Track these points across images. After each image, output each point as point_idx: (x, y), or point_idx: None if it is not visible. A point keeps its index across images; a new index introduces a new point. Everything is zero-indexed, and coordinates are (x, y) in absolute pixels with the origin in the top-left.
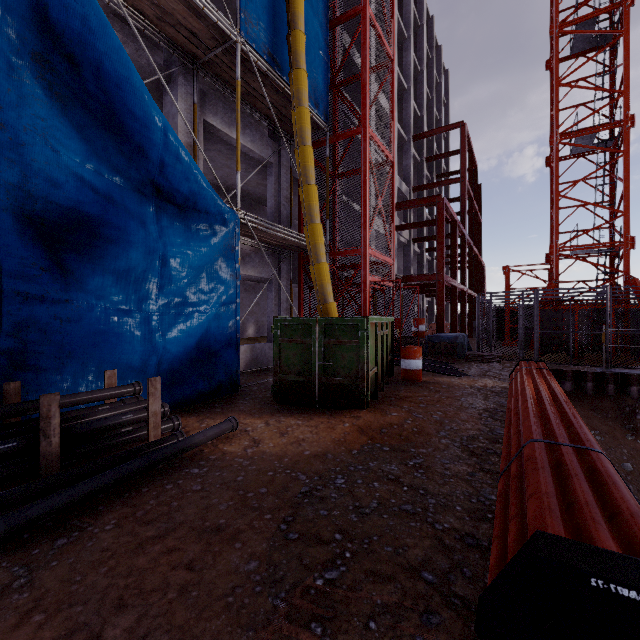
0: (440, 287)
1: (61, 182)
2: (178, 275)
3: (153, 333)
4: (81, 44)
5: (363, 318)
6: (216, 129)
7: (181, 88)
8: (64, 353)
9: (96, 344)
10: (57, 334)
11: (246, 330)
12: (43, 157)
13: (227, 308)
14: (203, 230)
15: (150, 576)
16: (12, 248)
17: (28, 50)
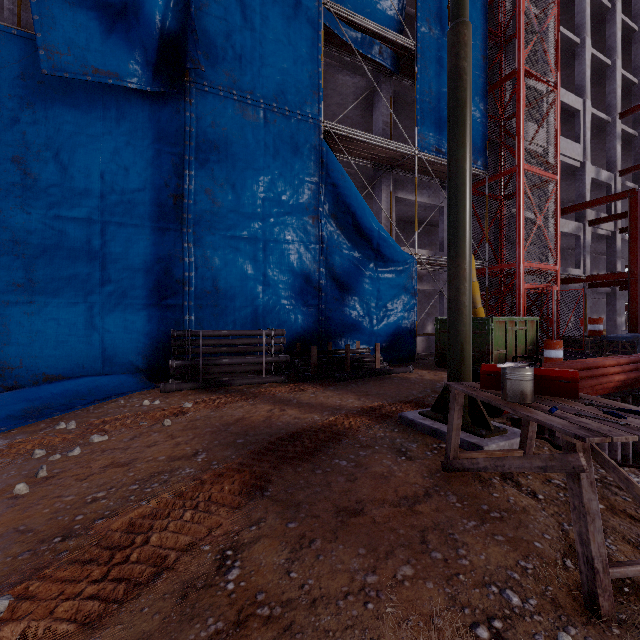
0: (633, 285)
1: (342, 264)
2: (384, 297)
3: (373, 326)
4: (349, 207)
5: (488, 318)
6: (403, 199)
7: (383, 185)
8: (342, 333)
9: (352, 330)
10: (340, 325)
11: (425, 327)
12: (337, 256)
13: (409, 313)
14: (396, 271)
15: (386, 389)
16: (328, 292)
17: (331, 215)
